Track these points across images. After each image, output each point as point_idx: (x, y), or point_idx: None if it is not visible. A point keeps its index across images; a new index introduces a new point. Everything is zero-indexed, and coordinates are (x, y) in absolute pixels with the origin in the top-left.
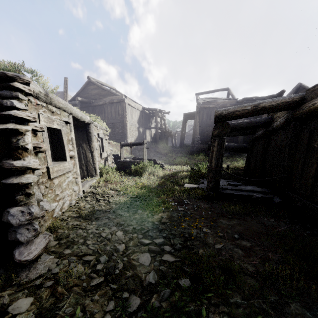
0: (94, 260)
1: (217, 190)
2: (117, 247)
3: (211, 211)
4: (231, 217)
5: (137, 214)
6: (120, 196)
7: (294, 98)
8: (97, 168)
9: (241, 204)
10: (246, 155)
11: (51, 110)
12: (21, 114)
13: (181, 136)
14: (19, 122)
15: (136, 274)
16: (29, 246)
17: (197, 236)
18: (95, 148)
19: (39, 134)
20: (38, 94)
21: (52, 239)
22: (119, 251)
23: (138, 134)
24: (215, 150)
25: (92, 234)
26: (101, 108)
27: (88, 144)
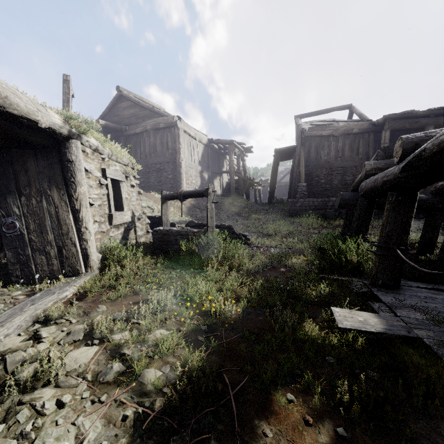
0: None
1: None
2: None
3: None
4: None
5: None
6: (101, 393)
7: None
8: (91, 251)
9: None
10: None
11: None
12: None
13: (271, 187)
14: None
15: None
16: None
17: None
18: (86, 201)
19: None
20: None
21: None
22: None
23: (201, 182)
24: None
25: None
26: (139, 138)
27: (64, 190)
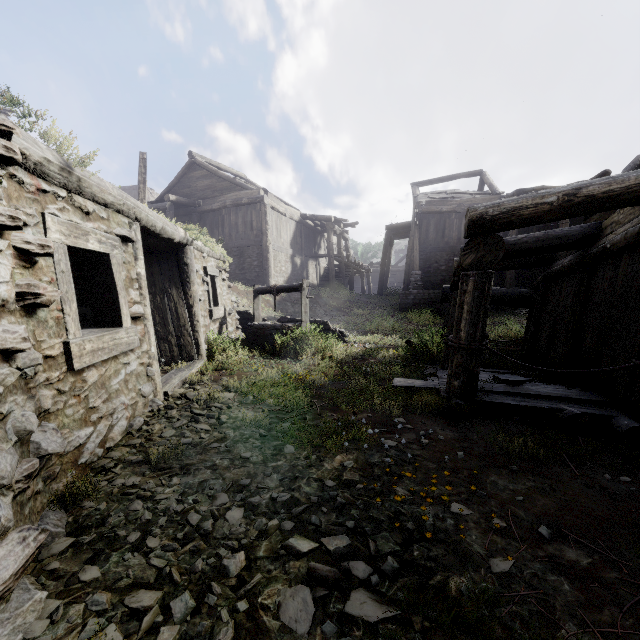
0: (155, 610)
1: (473, 394)
2: (224, 562)
3: (463, 451)
4: (518, 469)
5: (284, 456)
6: (247, 406)
7: None
8: (202, 342)
9: (536, 434)
10: (522, 312)
11: (82, 207)
12: None
13: (381, 274)
14: None
15: None
16: None
17: (436, 527)
18: (197, 297)
19: (44, 262)
20: (41, 164)
21: (63, 531)
22: (228, 576)
23: (292, 269)
24: (469, 302)
25: (165, 515)
26: (217, 215)
27: (181, 289)
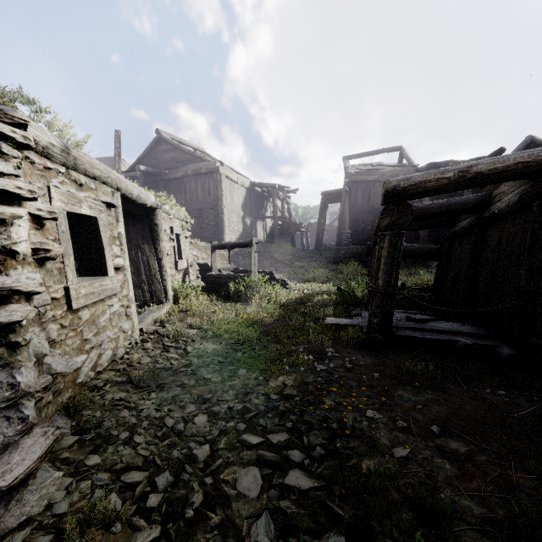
0: (144, 483)
1: (389, 329)
2: (194, 451)
3: (379, 373)
4: (420, 386)
5: (238, 377)
6: (207, 339)
7: (541, 154)
8: (169, 288)
9: (436, 360)
10: (433, 264)
11: (77, 180)
12: (2, 183)
13: (318, 232)
14: (0, 200)
15: (230, 518)
16: (7, 456)
17: (354, 427)
18: (165, 252)
19: (49, 225)
20: (48, 148)
21: (69, 431)
22: (197, 461)
23: (243, 228)
24: (385, 256)
25: (147, 420)
26: (179, 183)
27: (152, 245)
